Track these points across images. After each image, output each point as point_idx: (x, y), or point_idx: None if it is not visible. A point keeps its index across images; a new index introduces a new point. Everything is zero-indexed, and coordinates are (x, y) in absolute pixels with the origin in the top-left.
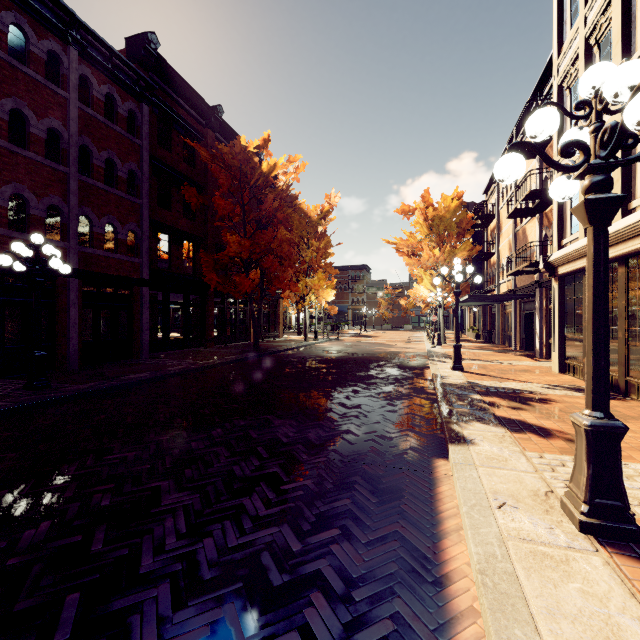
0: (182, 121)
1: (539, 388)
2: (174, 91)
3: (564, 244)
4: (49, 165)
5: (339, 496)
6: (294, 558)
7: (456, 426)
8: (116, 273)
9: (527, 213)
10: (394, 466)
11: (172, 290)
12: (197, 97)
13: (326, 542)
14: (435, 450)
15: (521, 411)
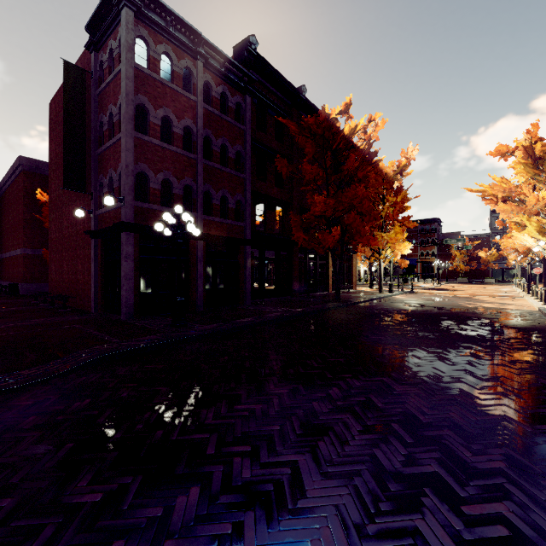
0: (274, 105)
1: None
2: (268, 82)
3: None
4: (185, 155)
5: None
6: None
7: None
8: (227, 235)
9: None
10: None
11: (266, 248)
12: (285, 82)
13: None
14: None
15: None
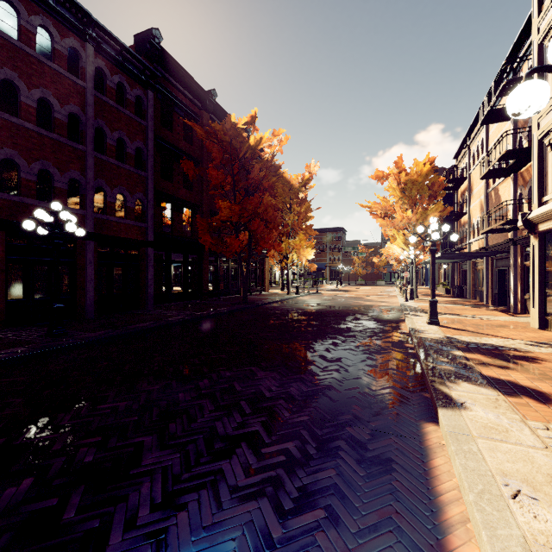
0: (182, 105)
1: (522, 345)
2: (175, 79)
3: (545, 201)
4: (70, 145)
5: (323, 465)
6: (274, 548)
7: (442, 386)
8: (126, 236)
9: (501, 173)
10: (380, 430)
11: (173, 250)
12: (194, 83)
13: (310, 528)
14: (422, 412)
15: (509, 370)
